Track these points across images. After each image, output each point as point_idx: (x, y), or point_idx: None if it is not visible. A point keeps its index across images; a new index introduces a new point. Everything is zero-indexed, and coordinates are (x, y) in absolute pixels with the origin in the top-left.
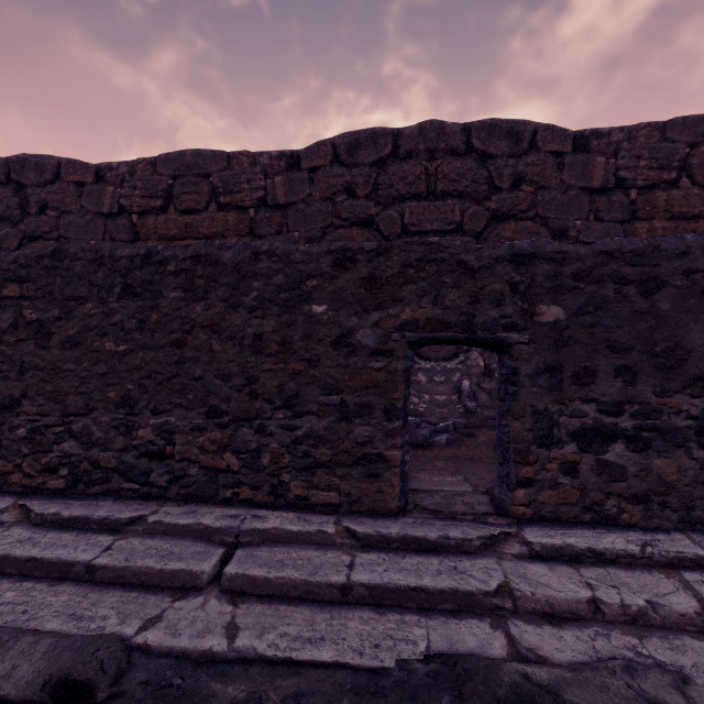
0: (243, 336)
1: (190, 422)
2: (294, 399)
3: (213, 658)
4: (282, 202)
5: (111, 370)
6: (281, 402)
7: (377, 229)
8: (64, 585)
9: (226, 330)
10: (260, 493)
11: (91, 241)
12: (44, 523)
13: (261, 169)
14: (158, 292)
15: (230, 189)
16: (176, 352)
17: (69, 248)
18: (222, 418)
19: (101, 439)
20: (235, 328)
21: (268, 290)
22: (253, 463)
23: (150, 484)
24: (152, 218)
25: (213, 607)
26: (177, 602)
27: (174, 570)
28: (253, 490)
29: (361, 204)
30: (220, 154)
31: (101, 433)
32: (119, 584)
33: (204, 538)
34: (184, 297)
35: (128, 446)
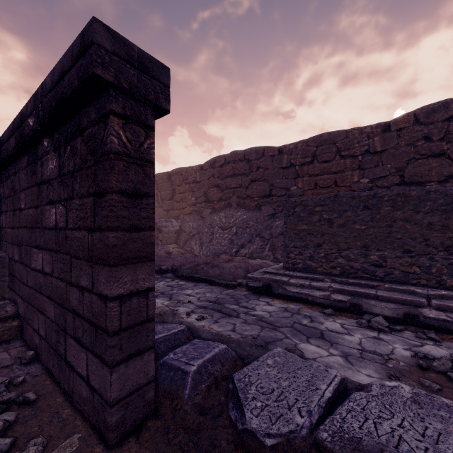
0: (422, 223)
1: (394, 254)
2: (449, 248)
3: (448, 321)
4: (379, 150)
5: (358, 235)
6: (441, 248)
7: (448, 157)
8: (368, 299)
9: (413, 221)
10: (430, 283)
11: (277, 180)
12: (342, 283)
13: (365, 135)
14: (379, 207)
15: (347, 148)
16: (388, 229)
17: (340, 194)
18: (411, 253)
19: (354, 258)
20: (418, 220)
21: (435, 206)
22: (427, 271)
23: (375, 275)
24: (306, 167)
25: (435, 311)
26: (418, 308)
27: (411, 299)
28: (427, 281)
29: (435, 144)
30: (342, 132)
31: (354, 257)
32: (388, 301)
33: (412, 294)
34: (391, 209)
35: (365, 261)
